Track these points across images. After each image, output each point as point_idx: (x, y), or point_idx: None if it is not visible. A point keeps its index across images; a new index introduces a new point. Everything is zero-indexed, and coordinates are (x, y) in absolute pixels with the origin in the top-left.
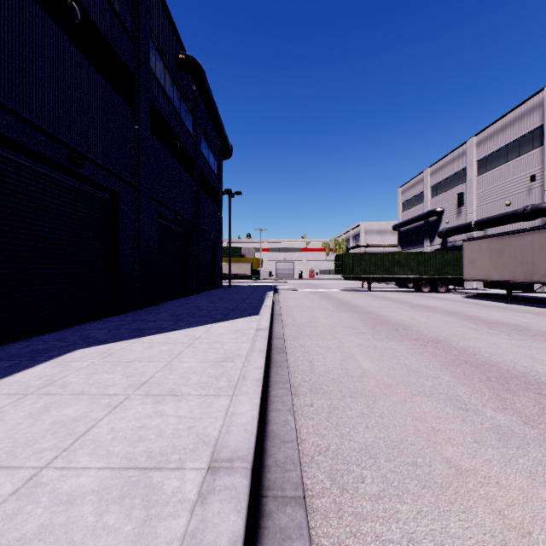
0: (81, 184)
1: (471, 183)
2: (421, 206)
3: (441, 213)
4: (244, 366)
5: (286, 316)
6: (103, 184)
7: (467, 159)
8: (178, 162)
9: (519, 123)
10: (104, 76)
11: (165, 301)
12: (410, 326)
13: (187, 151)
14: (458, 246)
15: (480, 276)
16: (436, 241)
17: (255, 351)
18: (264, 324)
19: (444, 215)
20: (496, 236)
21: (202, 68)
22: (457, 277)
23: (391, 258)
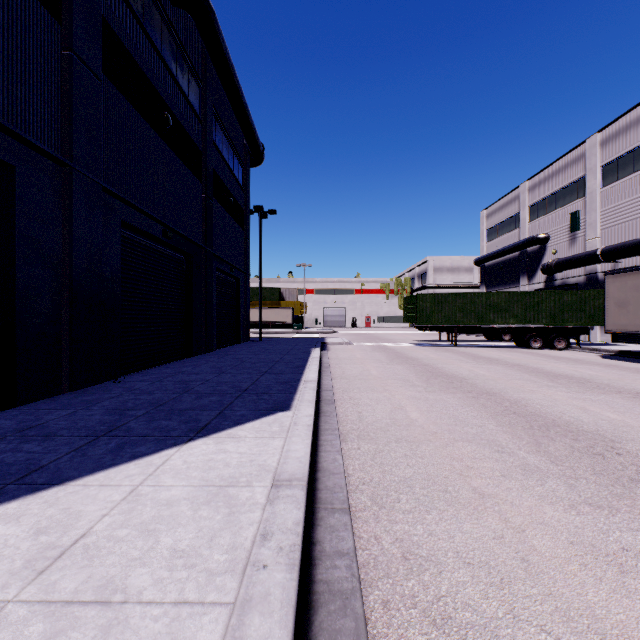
0: None
1: (593, 198)
2: (514, 232)
3: (545, 241)
4: None
5: (343, 405)
6: None
7: (586, 164)
8: (171, 148)
9: None
10: None
11: (147, 368)
12: (613, 438)
13: (188, 136)
14: (571, 285)
15: (638, 327)
16: (537, 278)
17: None
18: (296, 453)
19: (549, 243)
20: None
21: (209, 3)
22: (581, 327)
23: (485, 300)
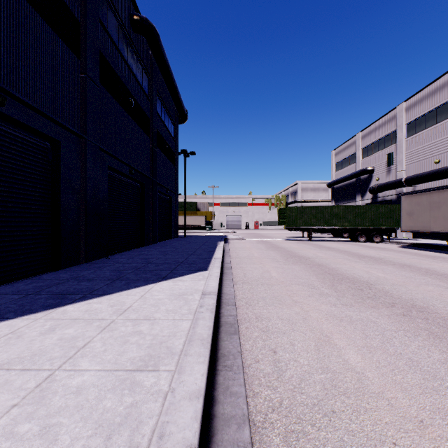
0: (9, 127)
1: (400, 144)
2: (352, 165)
3: (372, 172)
4: (170, 389)
5: (236, 270)
6: (38, 129)
7: (396, 122)
8: (133, 119)
9: (447, 87)
10: (39, 11)
11: (120, 252)
12: (372, 283)
13: (142, 110)
14: (388, 201)
15: (419, 228)
16: (367, 196)
17: (195, 340)
18: (211, 285)
19: (374, 173)
20: (436, 190)
21: (156, 30)
22: (390, 228)
23: (330, 210)
